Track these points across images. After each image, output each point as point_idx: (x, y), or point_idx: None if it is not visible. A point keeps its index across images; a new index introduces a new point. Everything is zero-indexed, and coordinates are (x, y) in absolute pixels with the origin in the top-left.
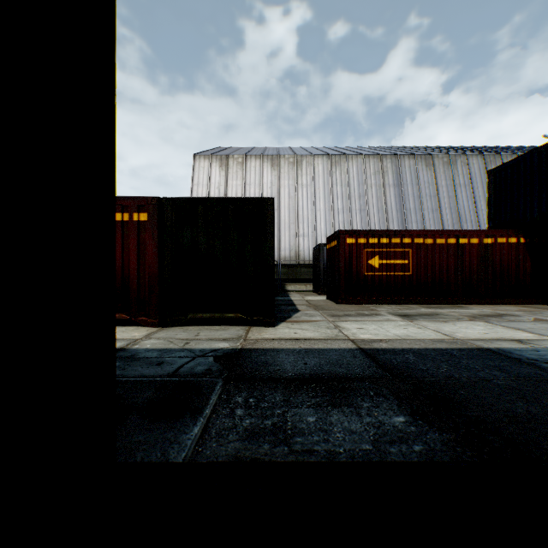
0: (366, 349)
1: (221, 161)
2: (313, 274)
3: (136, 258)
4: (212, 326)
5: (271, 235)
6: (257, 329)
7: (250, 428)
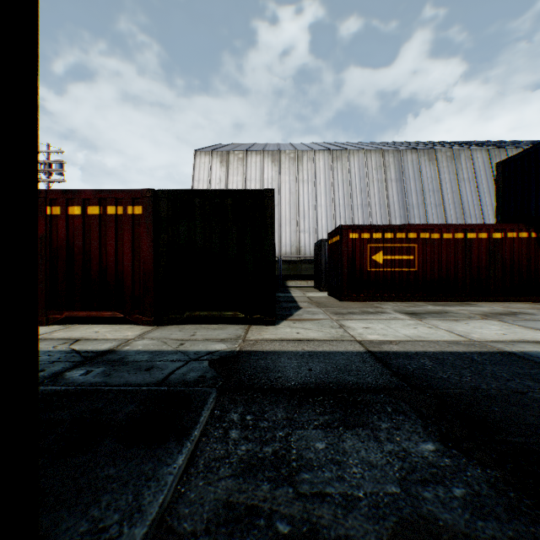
0: (375, 352)
1: (221, 157)
2: (314, 270)
3: (130, 253)
4: (210, 325)
5: (271, 228)
6: (257, 328)
7: (246, 458)
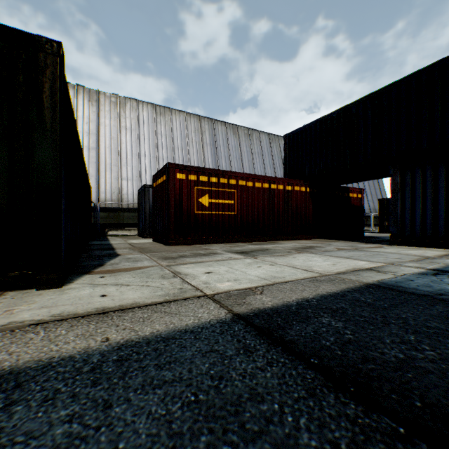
0: (249, 317)
1: None
2: (138, 217)
3: None
4: None
5: (53, 112)
6: (15, 296)
7: None
